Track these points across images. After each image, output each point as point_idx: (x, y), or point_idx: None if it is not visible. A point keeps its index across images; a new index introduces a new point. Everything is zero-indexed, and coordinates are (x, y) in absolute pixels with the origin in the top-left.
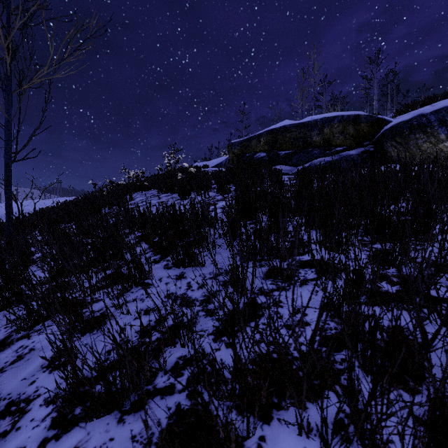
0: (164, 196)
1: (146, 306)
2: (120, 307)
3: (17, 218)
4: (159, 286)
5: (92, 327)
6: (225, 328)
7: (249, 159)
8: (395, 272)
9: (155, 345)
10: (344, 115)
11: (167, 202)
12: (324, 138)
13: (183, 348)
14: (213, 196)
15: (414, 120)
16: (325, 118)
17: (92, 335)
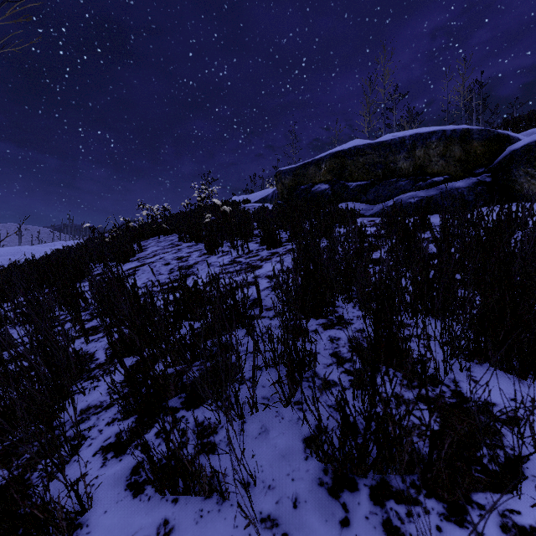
0: (186, 246)
1: None
2: None
3: None
4: None
5: None
6: None
7: (305, 193)
8: None
9: None
10: (447, 130)
11: (187, 259)
12: (415, 163)
13: None
14: (256, 250)
15: None
16: (418, 135)
17: None
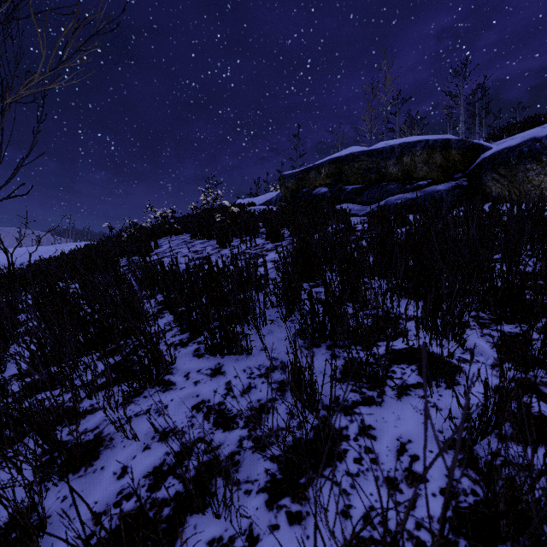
0: (199, 243)
1: (164, 424)
2: (122, 429)
3: (6, 272)
4: (185, 388)
5: (79, 462)
6: (285, 479)
7: (306, 196)
8: (546, 377)
9: (171, 508)
10: (430, 140)
11: (202, 252)
12: (403, 169)
13: (216, 520)
14: (262, 244)
15: (524, 145)
16: (405, 144)
17: (76, 479)
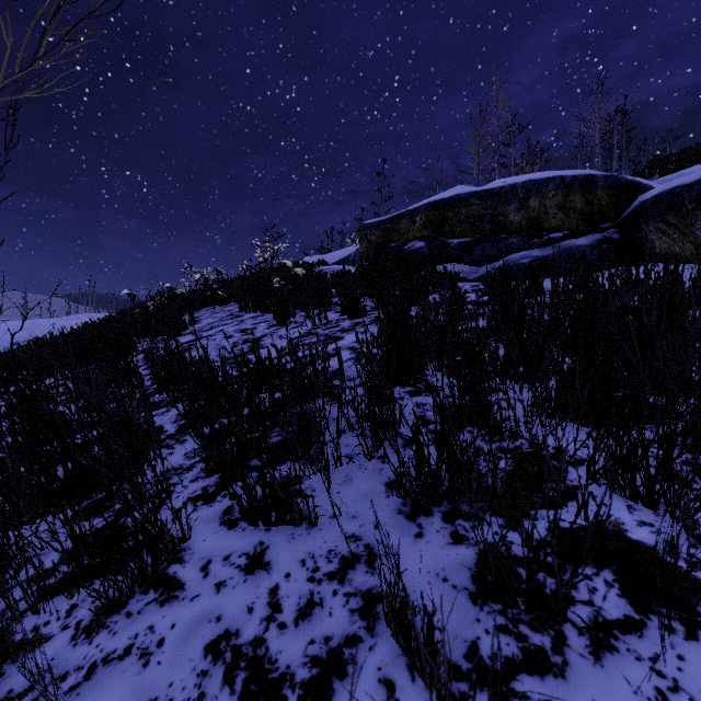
0: (250, 317)
1: (150, 689)
2: None
3: None
4: (200, 597)
5: None
6: None
7: (396, 253)
8: None
9: None
10: (566, 176)
11: (253, 331)
12: (529, 216)
13: None
14: (335, 320)
15: None
16: (532, 182)
17: None
